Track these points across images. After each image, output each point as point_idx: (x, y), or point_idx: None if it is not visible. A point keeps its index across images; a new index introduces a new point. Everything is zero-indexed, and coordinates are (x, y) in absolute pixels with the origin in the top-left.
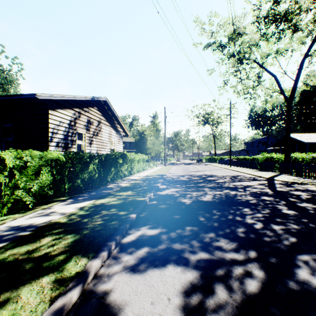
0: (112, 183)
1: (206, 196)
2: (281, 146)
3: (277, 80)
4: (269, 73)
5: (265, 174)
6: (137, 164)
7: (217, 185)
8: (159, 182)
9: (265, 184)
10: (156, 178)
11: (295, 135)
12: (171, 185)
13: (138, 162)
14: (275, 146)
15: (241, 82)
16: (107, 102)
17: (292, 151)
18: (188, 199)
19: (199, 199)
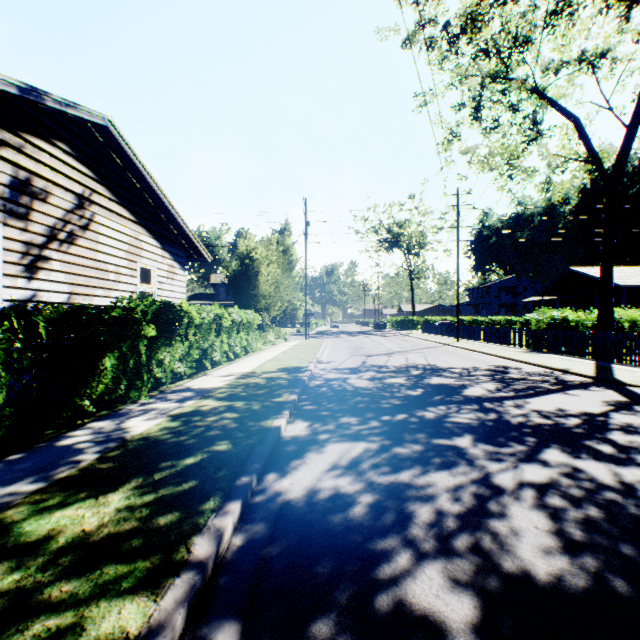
0: (99, 419)
1: (513, 514)
2: (559, 294)
3: (582, 128)
4: (563, 111)
5: (569, 363)
6: (225, 337)
7: (485, 415)
8: (283, 409)
9: (634, 406)
10: (276, 387)
11: (592, 270)
12: (327, 419)
13: (230, 333)
14: (545, 294)
15: (494, 132)
16: (115, 136)
17: (578, 305)
18: (438, 563)
19: (502, 560)
